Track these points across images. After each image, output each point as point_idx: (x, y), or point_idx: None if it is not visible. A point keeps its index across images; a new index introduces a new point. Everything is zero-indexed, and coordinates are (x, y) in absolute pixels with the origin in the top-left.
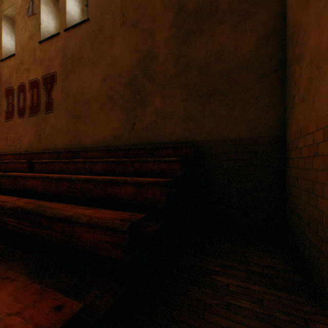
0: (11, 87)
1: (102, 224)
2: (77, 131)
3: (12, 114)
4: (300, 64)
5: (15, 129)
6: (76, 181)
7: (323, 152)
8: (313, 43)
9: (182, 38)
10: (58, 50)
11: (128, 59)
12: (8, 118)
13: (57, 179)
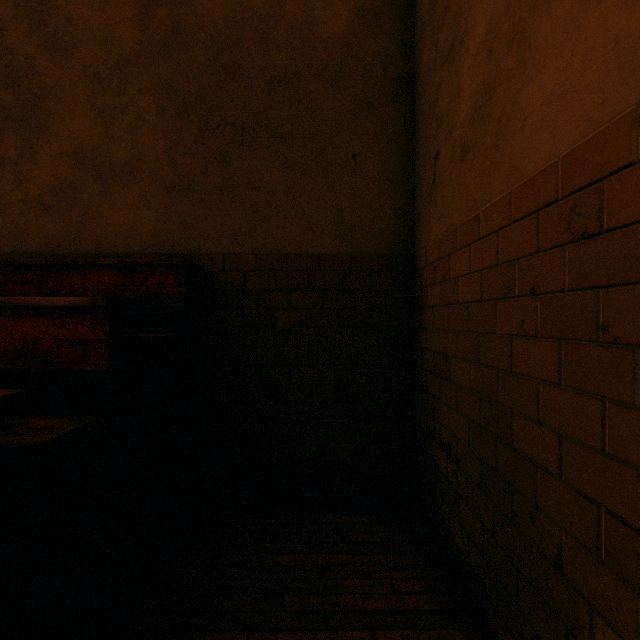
0: None
1: None
2: None
3: None
4: (454, 64)
5: None
6: None
7: (536, 286)
8: None
9: None
10: None
11: None
12: None
13: None
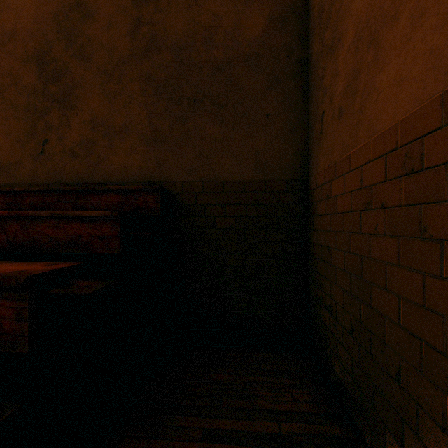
0: None
1: None
2: None
3: None
4: (334, 55)
5: None
6: None
7: (385, 202)
8: (363, 4)
9: None
10: None
11: (33, 6)
12: None
13: None
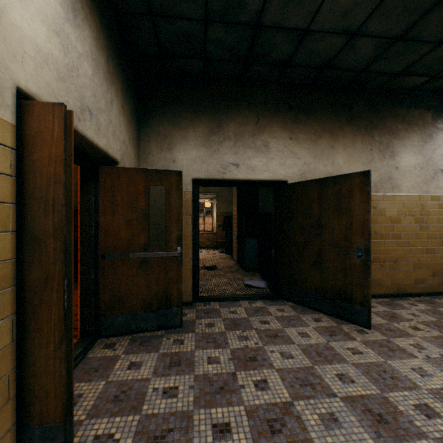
0: None
1: None
2: None
3: None
4: None
5: None
6: None
7: None
8: None
9: None
10: None
11: None
12: None
13: None
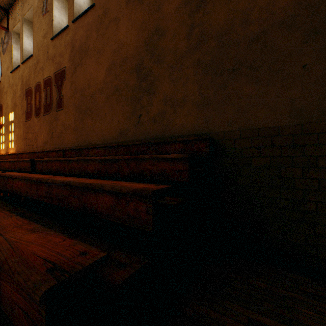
0: (30, 88)
1: (13, 274)
2: (84, 127)
3: (30, 114)
4: None
5: (33, 128)
6: (52, 185)
7: None
8: None
9: (196, 2)
10: (67, 44)
11: (134, 40)
12: (28, 118)
13: (37, 181)
